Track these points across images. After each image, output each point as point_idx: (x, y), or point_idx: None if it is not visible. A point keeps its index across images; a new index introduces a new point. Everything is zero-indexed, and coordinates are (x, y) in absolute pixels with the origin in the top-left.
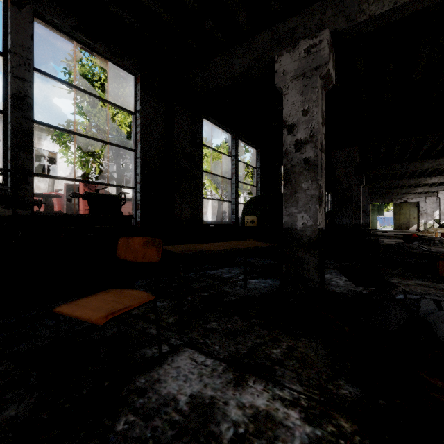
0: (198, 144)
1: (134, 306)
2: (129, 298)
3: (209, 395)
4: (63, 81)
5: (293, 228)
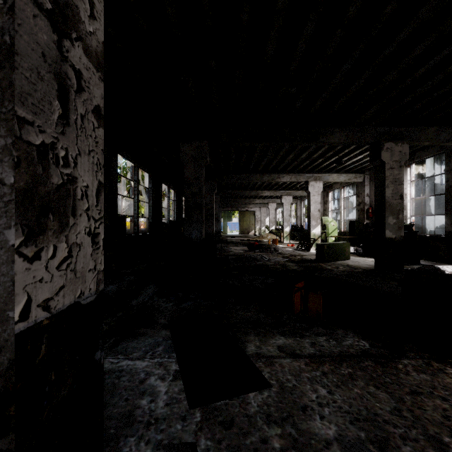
0: None
1: None
2: None
3: None
4: None
5: None
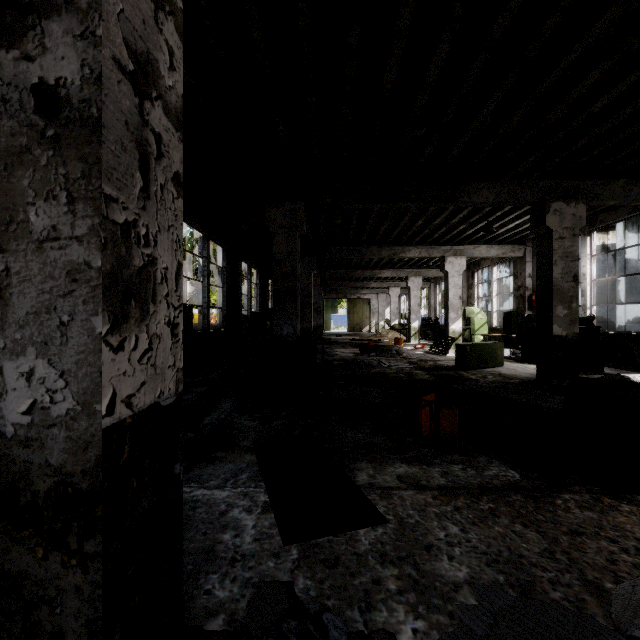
0: None
1: None
2: None
3: None
4: None
5: None
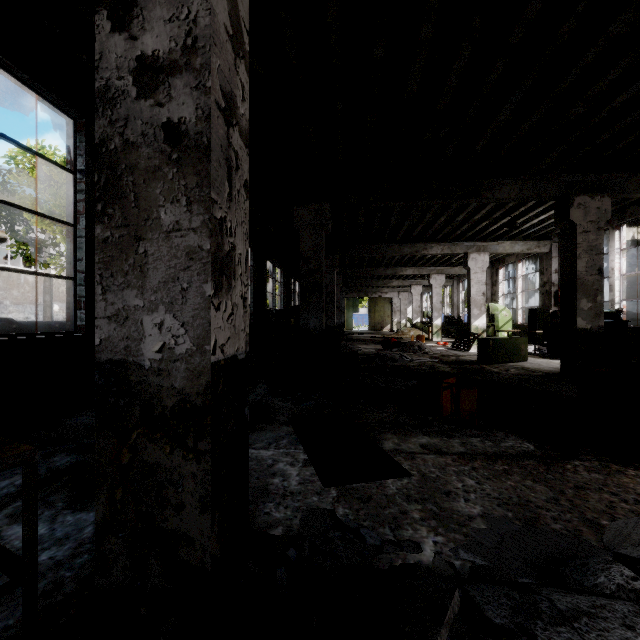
0: None
1: None
2: None
3: None
4: None
5: (131, 363)
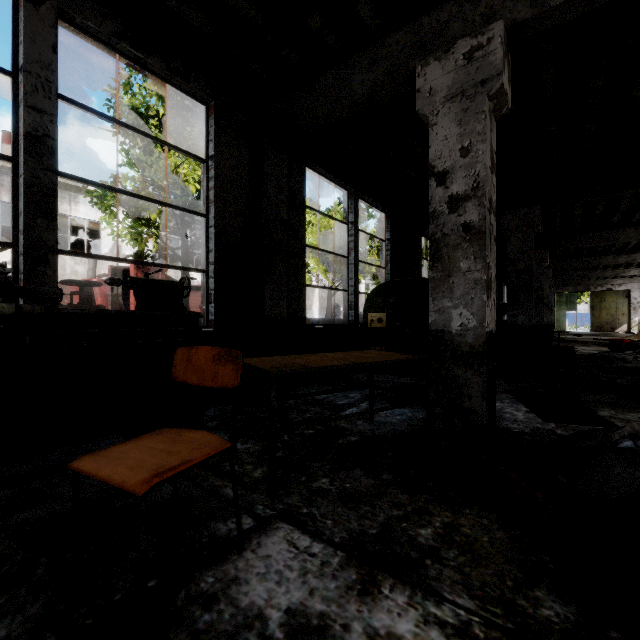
0: (299, 206)
1: (196, 460)
2: (189, 446)
3: (318, 610)
4: (100, 114)
5: (446, 331)
